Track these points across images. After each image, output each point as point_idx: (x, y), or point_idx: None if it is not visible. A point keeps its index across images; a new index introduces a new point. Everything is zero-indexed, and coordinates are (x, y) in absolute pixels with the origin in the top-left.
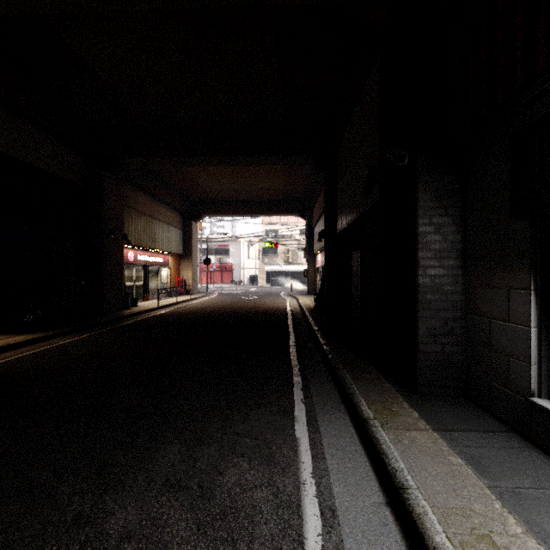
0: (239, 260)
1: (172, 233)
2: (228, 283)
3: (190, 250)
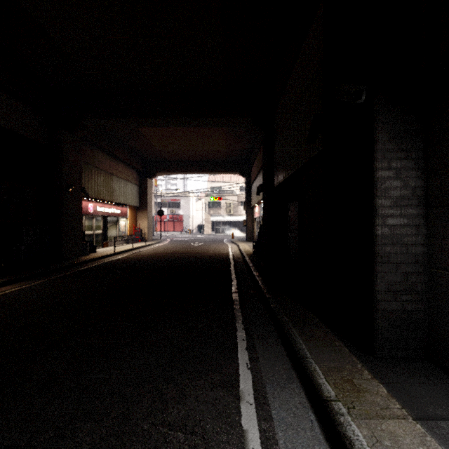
0: (188, 212)
1: (129, 188)
2: (179, 231)
3: (145, 203)
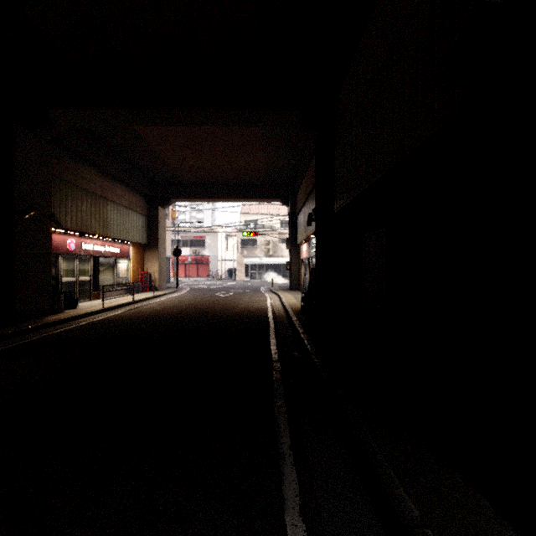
0: (216, 252)
1: (133, 219)
2: (204, 276)
3: (156, 239)
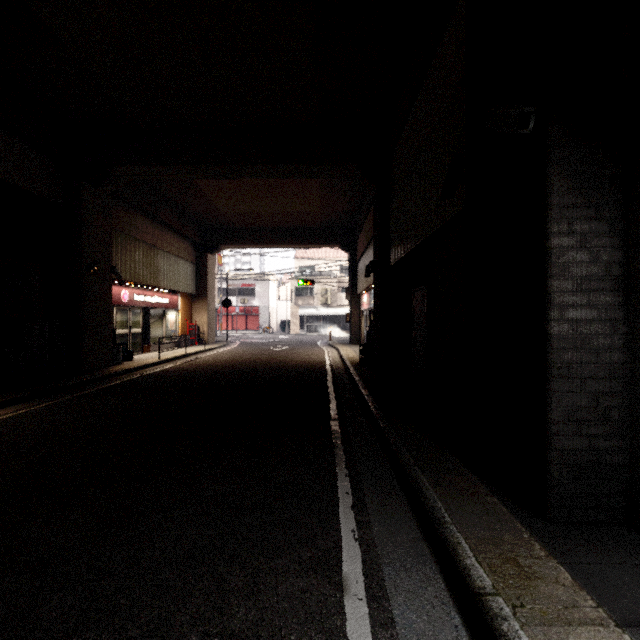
0: (267, 302)
1: (181, 267)
2: (254, 329)
3: (205, 289)
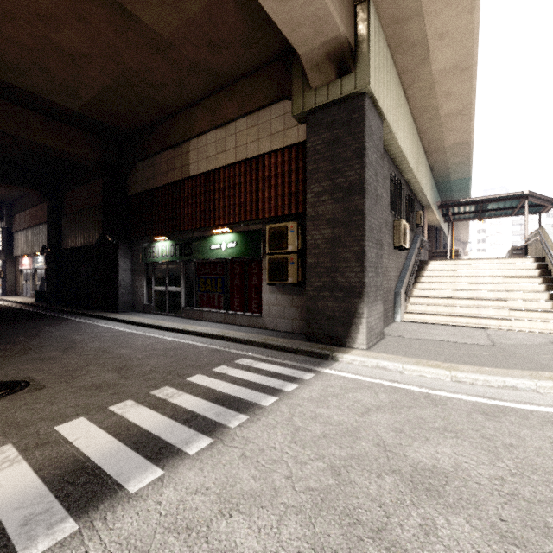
0: None
1: None
2: None
3: None
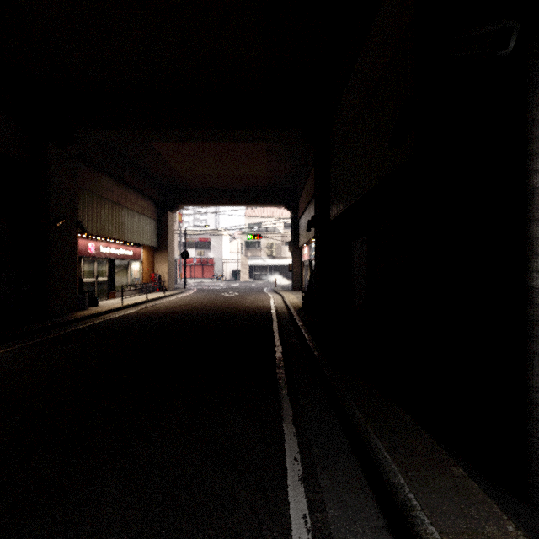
0: (221, 254)
1: (144, 223)
2: (209, 277)
3: (165, 242)
